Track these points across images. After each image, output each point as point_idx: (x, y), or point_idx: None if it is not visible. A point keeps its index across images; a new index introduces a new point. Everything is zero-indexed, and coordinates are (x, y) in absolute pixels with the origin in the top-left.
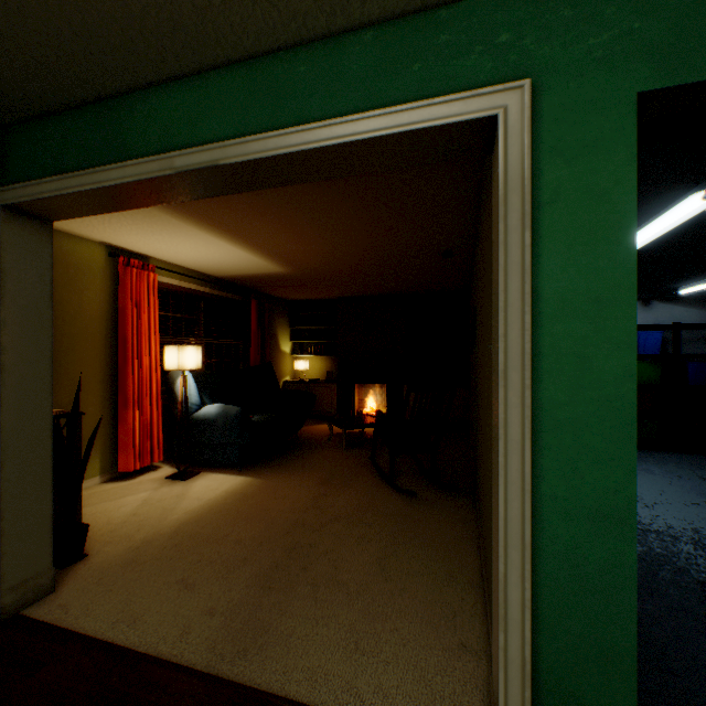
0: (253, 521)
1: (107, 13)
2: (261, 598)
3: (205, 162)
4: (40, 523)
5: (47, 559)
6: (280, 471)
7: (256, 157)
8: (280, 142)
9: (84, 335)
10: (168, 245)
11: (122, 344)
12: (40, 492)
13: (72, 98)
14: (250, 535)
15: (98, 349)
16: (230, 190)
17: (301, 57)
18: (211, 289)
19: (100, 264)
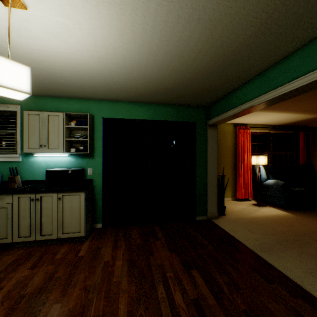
0: (282, 226)
1: (224, 83)
2: (275, 245)
3: (249, 106)
4: (214, 200)
5: (216, 210)
6: (307, 215)
7: (262, 101)
8: (269, 96)
9: (226, 153)
10: (252, 119)
11: (237, 155)
12: (214, 192)
13: (219, 98)
14: (279, 229)
15: (230, 157)
16: (258, 109)
17: (276, 67)
18: (274, 131)
19: (231, 130)
